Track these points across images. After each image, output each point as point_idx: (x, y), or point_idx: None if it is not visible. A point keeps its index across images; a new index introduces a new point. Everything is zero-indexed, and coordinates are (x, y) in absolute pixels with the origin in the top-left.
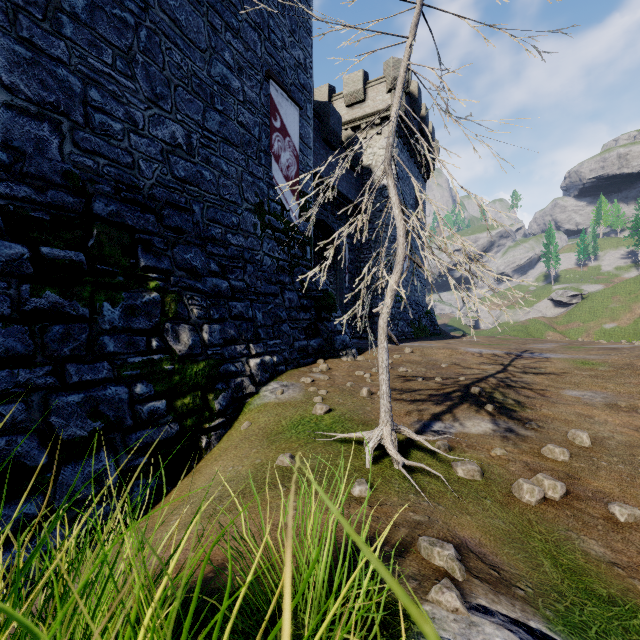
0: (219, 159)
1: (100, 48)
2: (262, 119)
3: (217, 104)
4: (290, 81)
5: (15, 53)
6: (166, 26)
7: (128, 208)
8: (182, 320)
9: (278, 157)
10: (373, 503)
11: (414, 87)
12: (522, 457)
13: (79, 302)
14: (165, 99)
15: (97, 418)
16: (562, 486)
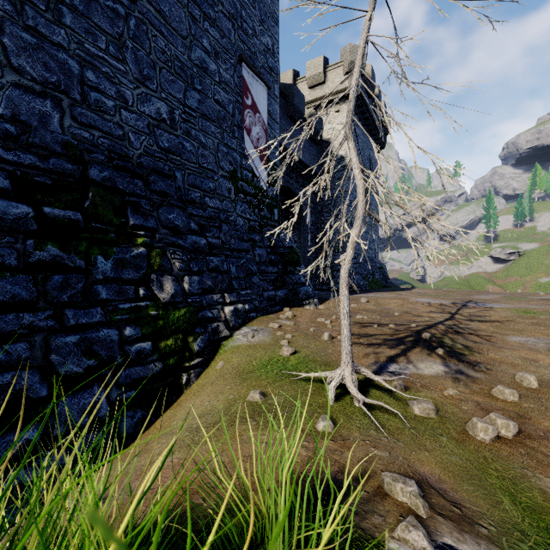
0: (198, 132)
1: (95, 35)
2: (235, 97)
3: (196, 84)
4: (260, 64)
5: (22, 39)
6: (152, 16)
7: (119, 174)
8: (166, 272)
9: (249, 131)
10: (336, 438)
11: (368, 69)
12: (473, 397)
13: (76, 255)
14: (151, 80)
15: (91, 357)
16: (514, 425)
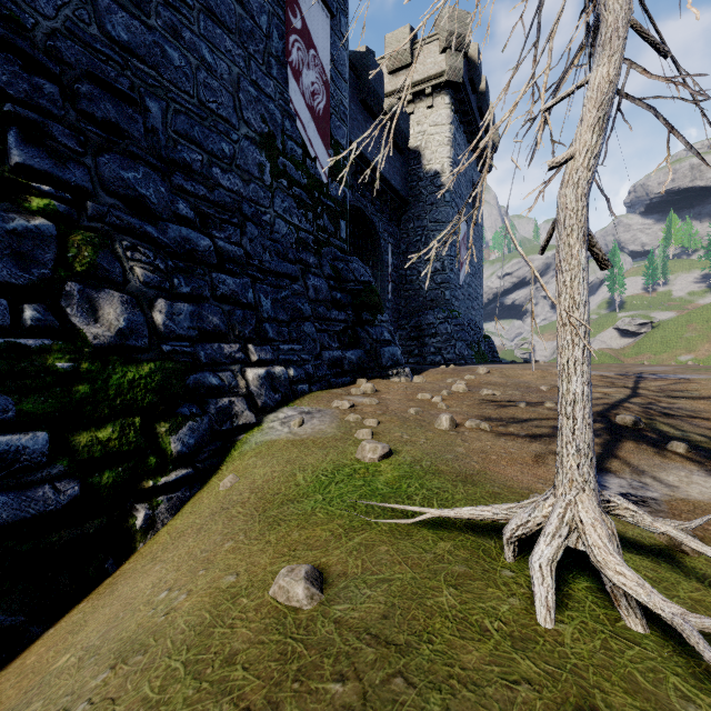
0: (197, 39)
1: None
2: (273, 7)
3: None
4: None
5: None
6: None
7: None
8: (108, 283)
9: (298, 73)
10: None
11: (473, 50)
12: None
13: None
14: None
15: None
16: None
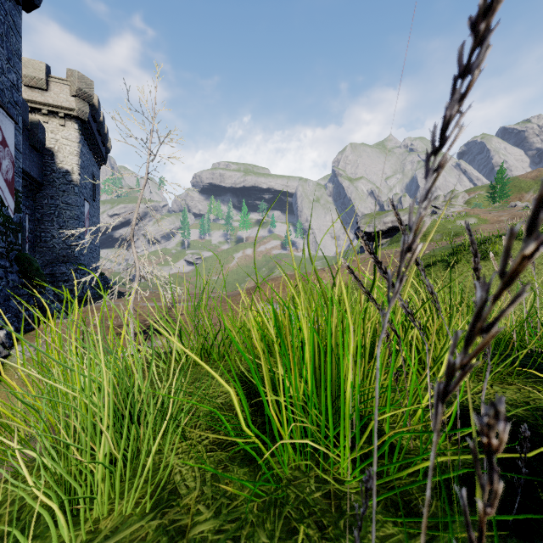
0: None
1: None
2: None
3: None
4: (7, 100)
5: None
6: None
7: None
8: None
9: (0, 164)
10: None
11: (95, 99)
12: None
13: None
14: None
15: None
16: None
